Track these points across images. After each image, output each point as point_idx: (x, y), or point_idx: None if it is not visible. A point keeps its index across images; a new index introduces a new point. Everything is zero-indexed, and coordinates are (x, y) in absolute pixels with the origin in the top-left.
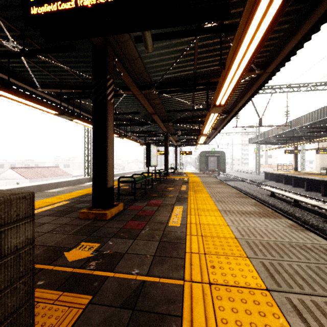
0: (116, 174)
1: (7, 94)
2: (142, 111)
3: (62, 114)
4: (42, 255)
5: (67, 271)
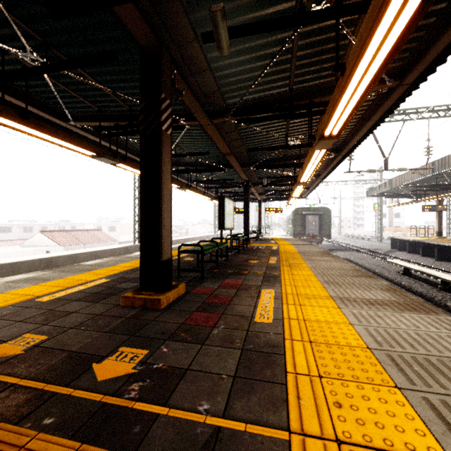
0: (176, 240)
1: (25, 127)
2: (213, 151)
3: (101, 156)
4: (59, 368)
5: (92, 400)
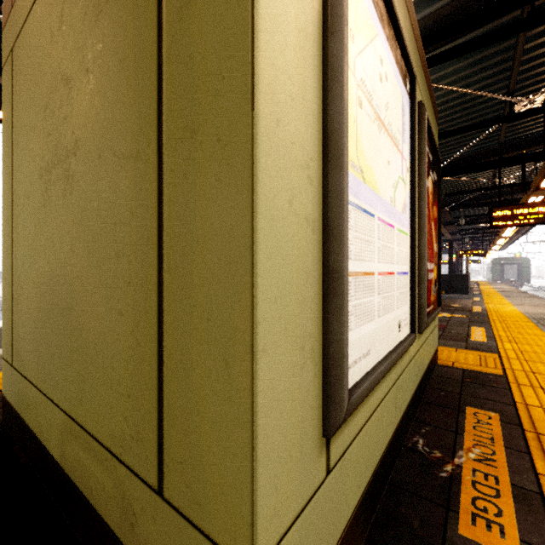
0: None
1: None
2: None
3: None
4: None
5: None
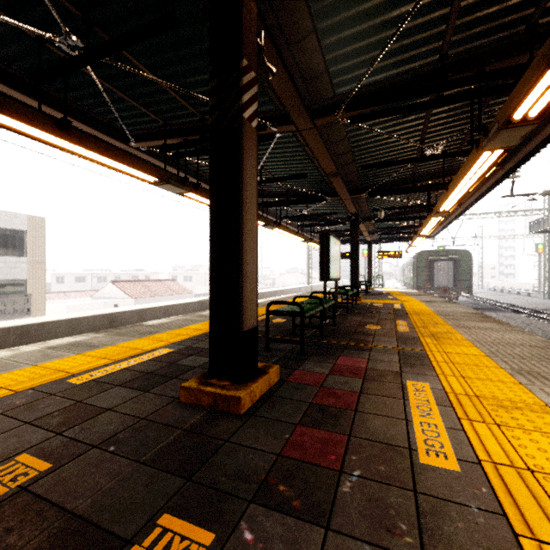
0: (261, 293)
1: (65, 142)
2: (310, 174)
3: (166, 182)
4: None
5: None
